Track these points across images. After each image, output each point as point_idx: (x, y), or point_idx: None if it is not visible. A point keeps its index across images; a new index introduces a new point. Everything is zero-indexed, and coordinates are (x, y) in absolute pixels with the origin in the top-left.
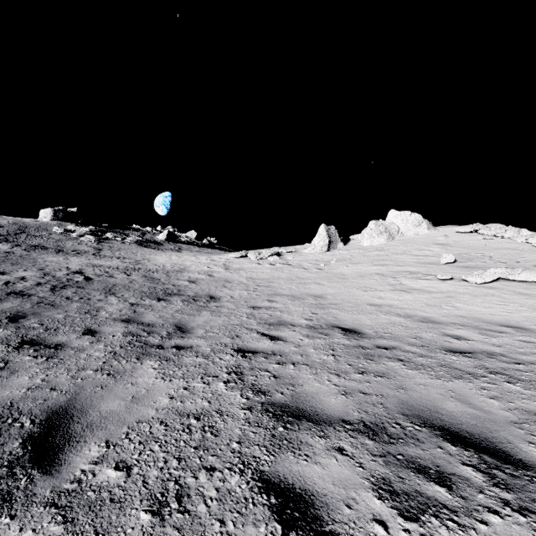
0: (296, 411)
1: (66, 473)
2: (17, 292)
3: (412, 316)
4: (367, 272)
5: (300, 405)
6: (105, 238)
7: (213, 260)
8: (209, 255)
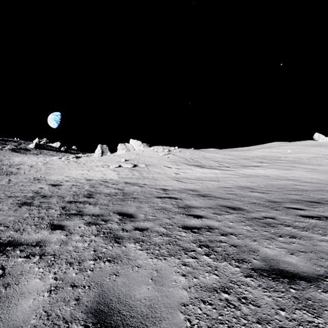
0: None
1: None
2: None
3: (69, 176)
4: (95, 165)
5: None
6: None
7: (45, 159)
8: (49, 157)
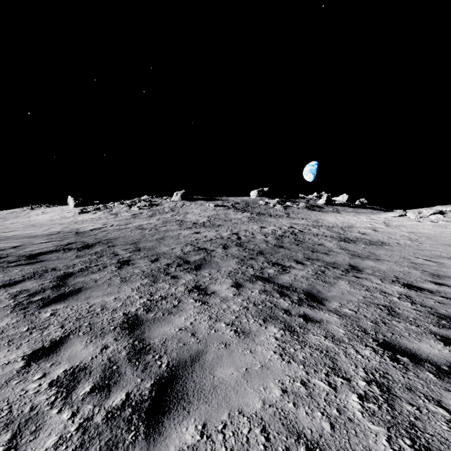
0: (444, 276)
1: (366, 272)
2: (281, 235)
3: None
4: None
5: (446, 276)
6: (287, 206)
7: (373, 219)
8: (367, 214)
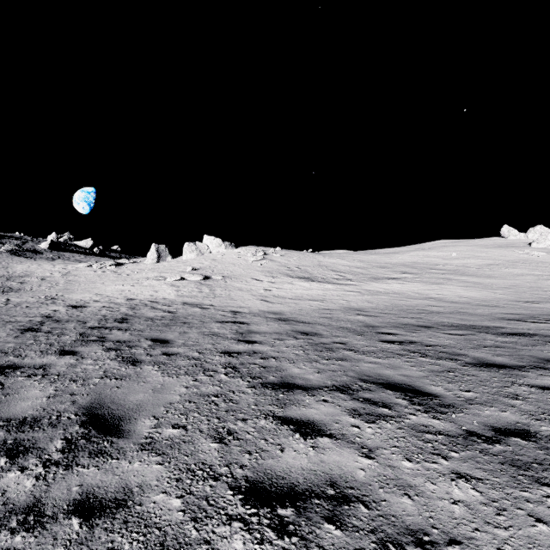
0: None
1: None
2: None
3: (100, 294)
4: (145, 277)
5: None
6: None
7: (66, 268)
8: (73, 264)
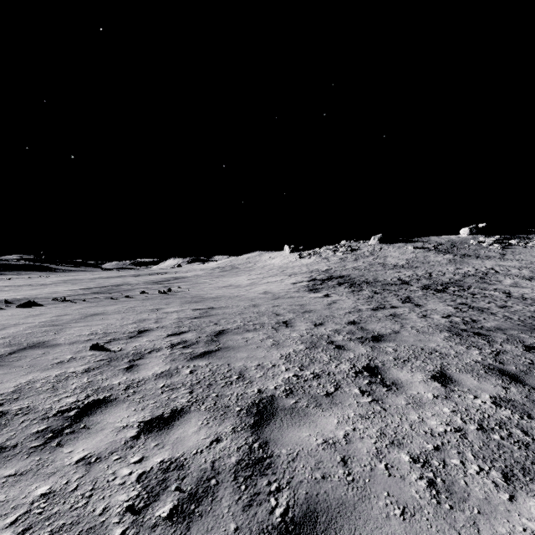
0: None
1: (496, 290)
2: (470, 275)
3: None
4: None
5: None
6: (508, 245)
7: None
8: None
